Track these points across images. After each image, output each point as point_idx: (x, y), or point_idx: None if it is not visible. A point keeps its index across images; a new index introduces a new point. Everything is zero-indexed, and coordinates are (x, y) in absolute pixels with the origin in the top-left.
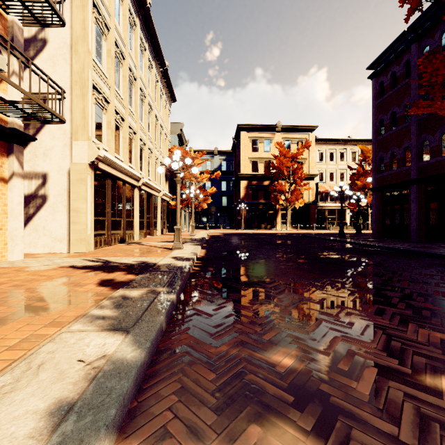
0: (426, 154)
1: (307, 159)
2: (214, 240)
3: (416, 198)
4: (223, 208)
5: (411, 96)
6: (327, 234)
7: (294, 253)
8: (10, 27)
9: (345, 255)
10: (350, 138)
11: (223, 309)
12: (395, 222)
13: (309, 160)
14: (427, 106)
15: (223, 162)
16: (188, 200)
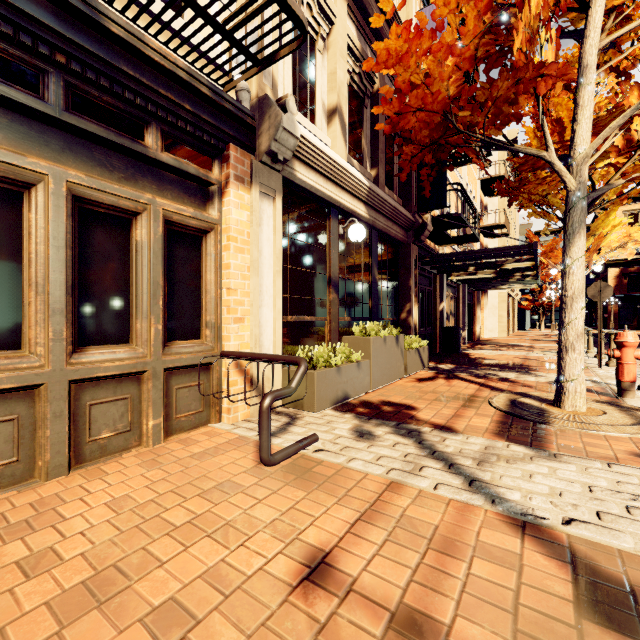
0: None
1: None
2: None
3: None
4: None
5: None
6: None
7: None
8: (485, 243)
9: None
10: None
11: (605, 347)
12: None
13: None
14: None
15: None
16: (543, 301)
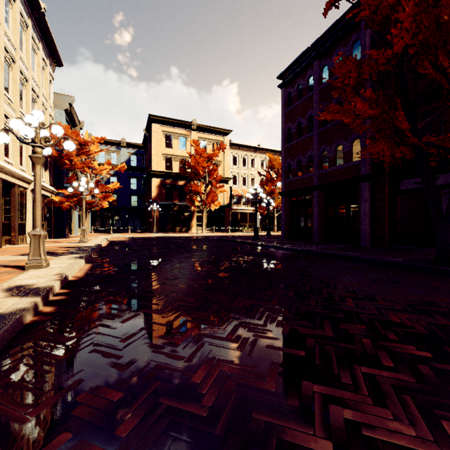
0: (325, 163)
1: (222, 162)
2: (113, 248)
3: (318, 203)
4: (132, 208)
5: (313, 109)
6: (242, 237)
7: (213, 263)
8: None
9: (268, 262)
10: (259, 146)
11: None
12: (301, 225)
13: (224, 163)
14: (336, 112)
15: (132, 156)
16: (80, 196)
